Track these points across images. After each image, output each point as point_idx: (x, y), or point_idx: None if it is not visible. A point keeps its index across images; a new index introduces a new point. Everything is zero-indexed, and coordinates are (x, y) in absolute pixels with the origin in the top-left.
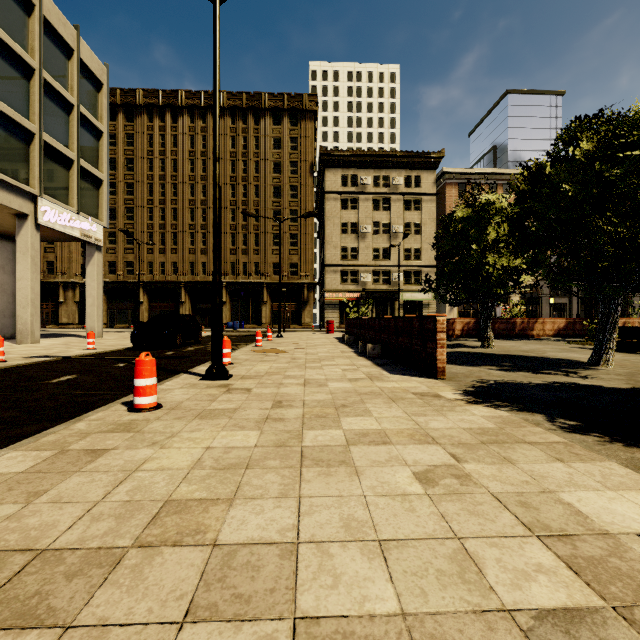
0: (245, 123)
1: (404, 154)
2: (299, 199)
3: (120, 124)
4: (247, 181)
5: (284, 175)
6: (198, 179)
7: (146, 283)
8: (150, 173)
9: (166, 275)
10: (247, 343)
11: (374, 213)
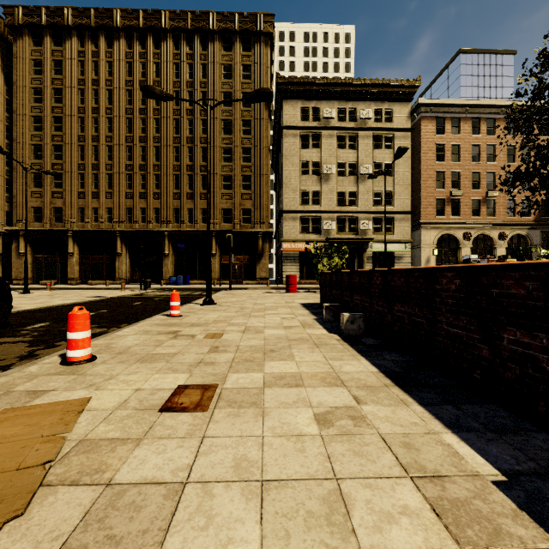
0: (191, 48)
1: (374, 82)
2: (253, 136)
3: (46, 49)
4: (193, 115)
5: (235, 108)
6: (136, 112)
7: (76, 232)
8: (81, 105)
9: (99, 223)
10: (111, 327)
11: (339, 151)
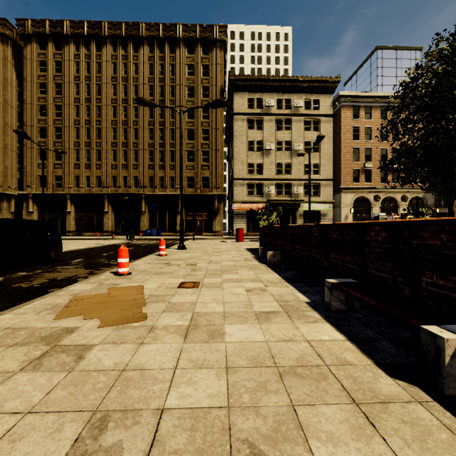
0: (162, 52)
1: (304, 79)
2: (210, 120)
3: (50, 52)
4: (164, 104)
5: (197, 98)
6: (120, 102)
7: (73, 195)
8: (77, 96)
9: (91, 188)
10: None
11: (277, 132)
